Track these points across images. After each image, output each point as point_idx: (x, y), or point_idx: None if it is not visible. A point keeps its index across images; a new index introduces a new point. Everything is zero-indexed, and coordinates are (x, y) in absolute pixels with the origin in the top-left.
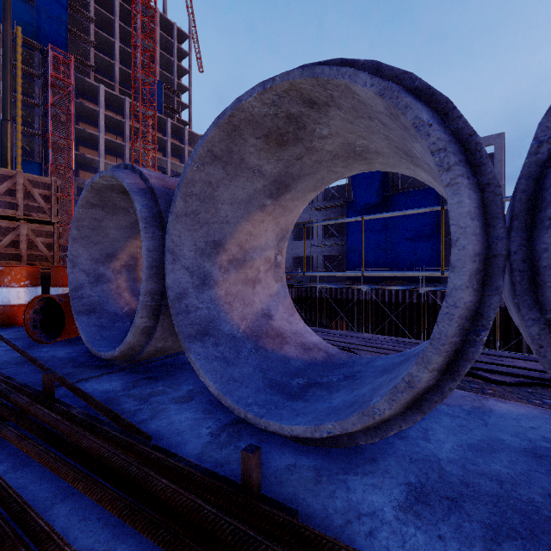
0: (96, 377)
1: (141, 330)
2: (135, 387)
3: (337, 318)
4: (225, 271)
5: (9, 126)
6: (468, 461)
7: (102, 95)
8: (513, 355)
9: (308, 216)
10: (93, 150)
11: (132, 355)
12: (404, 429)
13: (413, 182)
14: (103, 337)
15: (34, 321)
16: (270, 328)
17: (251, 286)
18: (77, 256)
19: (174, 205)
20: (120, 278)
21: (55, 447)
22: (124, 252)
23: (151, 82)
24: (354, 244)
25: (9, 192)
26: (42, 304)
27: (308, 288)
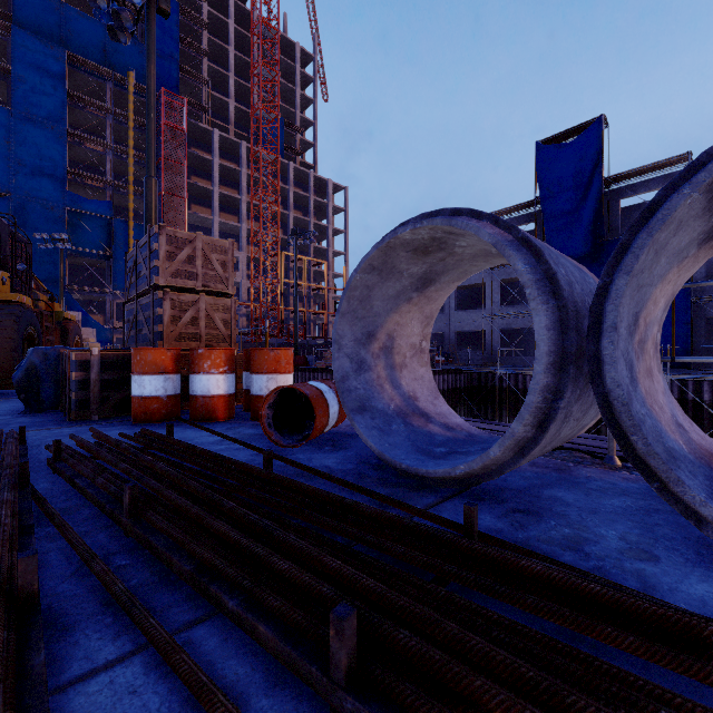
0: (439, 504)
1: (515, 442)
2: (525, 526)
3: None
4: (637, 358)
5: (154, 183)
6: None
7: (216, 142)
8: None
9: (478, 277)
10: (206, 207)
11: (474, 474)
12: None
13: None
14: (391, 444)
15: (267, 418)
16: (697, 445)
17: (651, 379)
18: (341, 336)
19: (634, 259)
20: (378, 365)
21: (662, 643)
22: (382, 330)
23: (273, 119)
24: None
25: (189, 259)
26: (275, 397)
27: (482, 375)
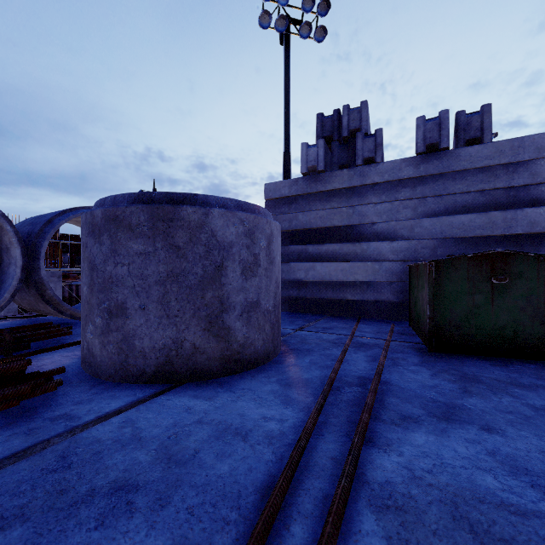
0: None
1: None
2: None
3: None
4: None
5: None
6: None
7: None
8: None
9: None
10: None
11: None
12: None
13: None
14: None
15: None
16: None
17: None
18: None
19: None
20: None
21: None
22: None
23: None
24: None
25: None
26: None
27: None
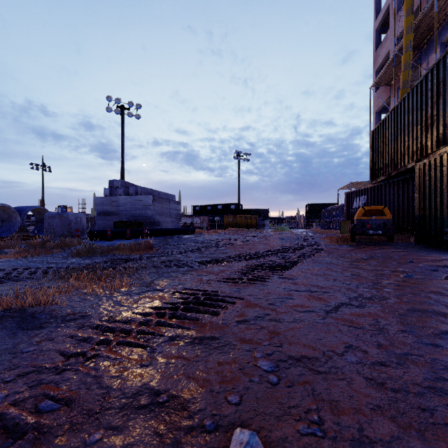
0: None
1: None
2: None
3: None
4: None
5: None
6: None
7: None
8: None
9: None
10: None
11: None
12: None
13: None
14: None
15: None
16: None
17: None
18: None
19: None
20: None
21: None
22: None
23: None
24: None
25: None
26: None
27: None
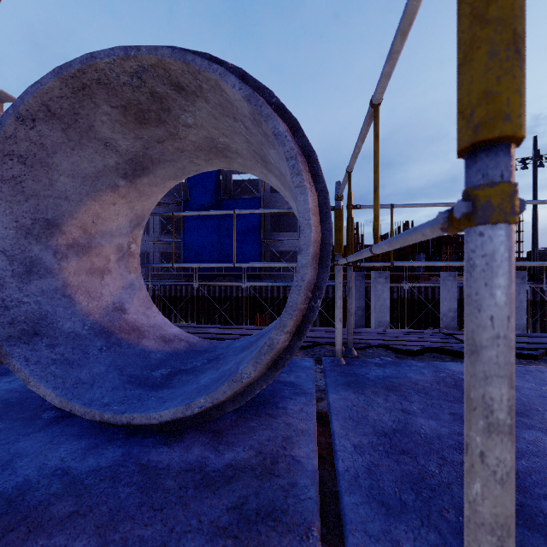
0: None
1: None
2: None
3: (171, 315)
4: None
5: None
6: (22, 387)
7: None
8: (216, 326)
9: None
10: None
11: None
12: (3, 379)
13: (245, 191)
14: None
15: None
16: None
17: None
18: None
19: None
20: None
21: None
22: None
23: None
24: (190, 242)
25: None
26: None
27: None
